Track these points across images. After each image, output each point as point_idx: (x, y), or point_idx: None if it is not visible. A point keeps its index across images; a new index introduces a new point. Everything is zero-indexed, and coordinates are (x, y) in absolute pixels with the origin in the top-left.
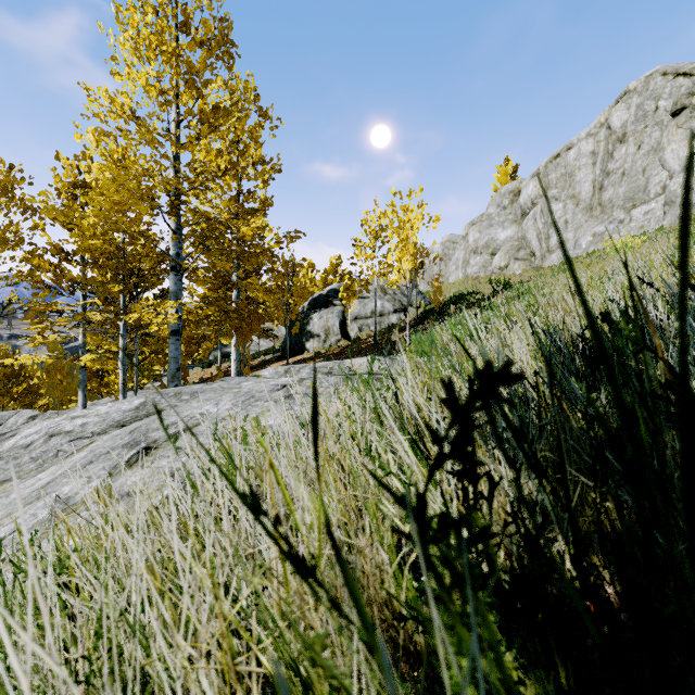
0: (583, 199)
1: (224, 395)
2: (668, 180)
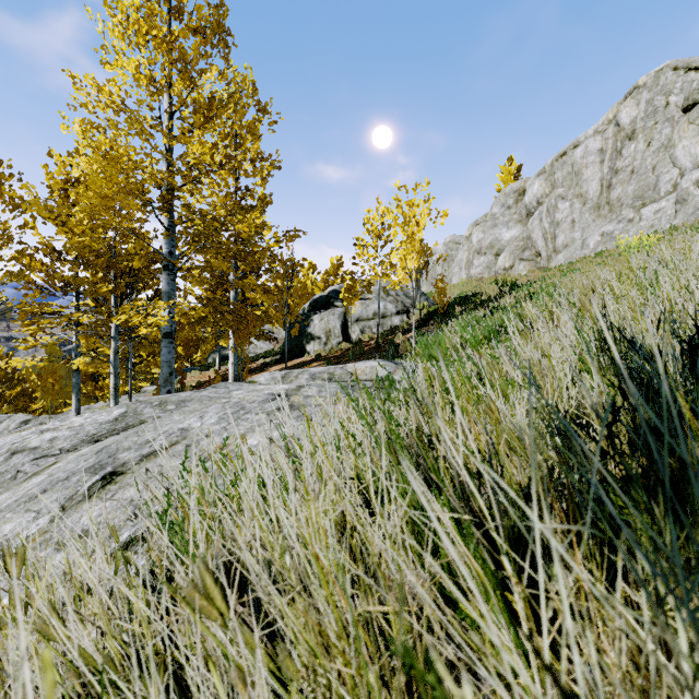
0: (591, 198)
1: (210, 407)
2: (679, 178)
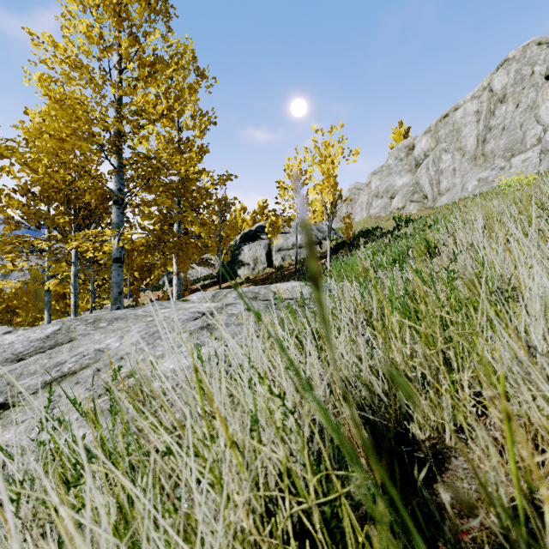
0: (468, 150)
1: (134, 325)
2: (542, 133)
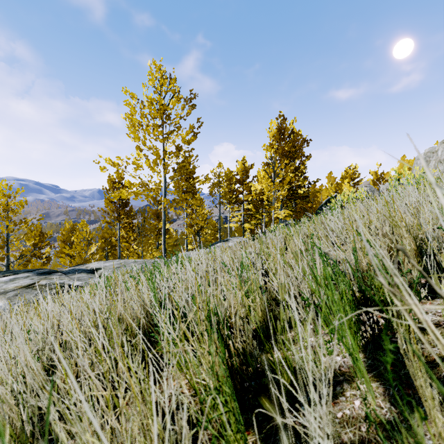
0: None
1: None
2: None
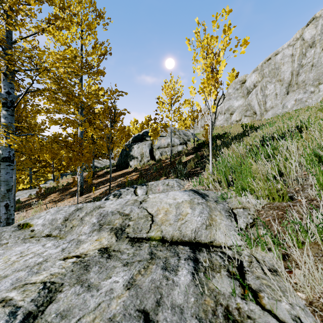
0: (286, 81)
1: None
2: None
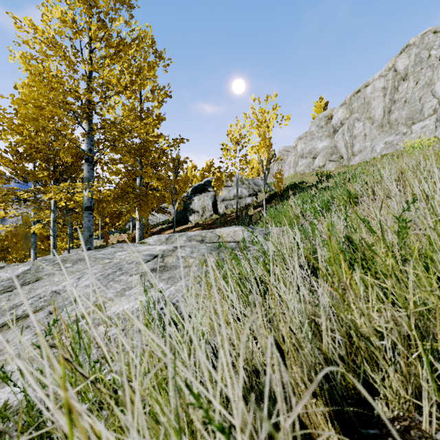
0: (377, 119)
1: (92, 267)
2: (437, 105)
